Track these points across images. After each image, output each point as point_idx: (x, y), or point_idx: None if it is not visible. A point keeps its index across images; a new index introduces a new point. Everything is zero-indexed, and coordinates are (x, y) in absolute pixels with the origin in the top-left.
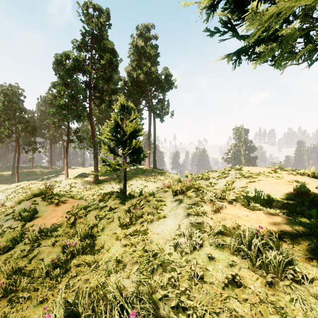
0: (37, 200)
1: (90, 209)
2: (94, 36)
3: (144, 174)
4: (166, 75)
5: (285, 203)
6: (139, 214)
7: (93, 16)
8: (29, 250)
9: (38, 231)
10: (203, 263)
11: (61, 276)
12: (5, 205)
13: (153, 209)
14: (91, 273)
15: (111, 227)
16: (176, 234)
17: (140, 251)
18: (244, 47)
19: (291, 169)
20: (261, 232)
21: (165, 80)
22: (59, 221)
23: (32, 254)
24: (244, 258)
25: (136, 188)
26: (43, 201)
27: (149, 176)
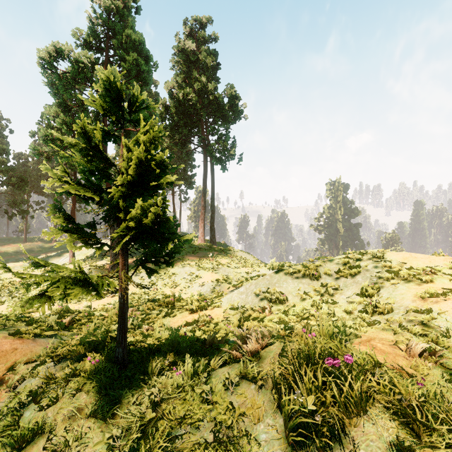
0: None
1: None
2: (110, 23)
3: (195, 254)
4: (230, 97)
5: None
6: None
7: None
8: None
9: None
10: None
11: None
12: None
13: None
14: None
15: None
16: None
17: None
18: None
19: None
20: None
21: (229, 106)
22: None
23: None
24: None
25: (181, 279)
26: None
27: (203, 258)
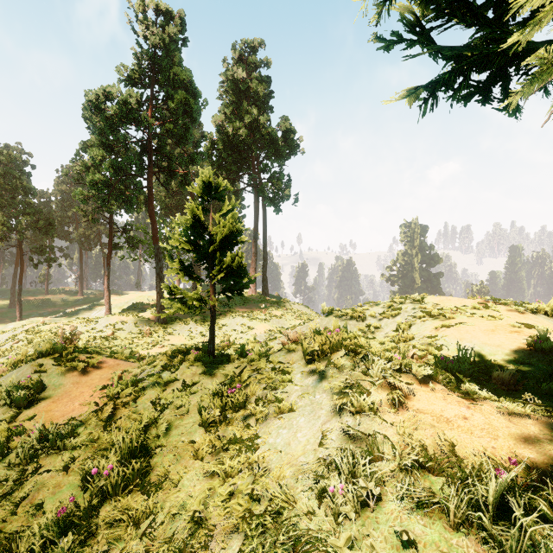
0: (44, 364)
1: (145, 386)
2: (156, 59)
3: (246, 306)
4: (285, 131)
5: (515, 371)
6: (240, 401)
7: (155, 24)
8: (16, 481)
9: (37, 438)
10: (390, 552)
11: (75, 551)
12: None
13: (267, 390)
14: (139, 548)
15: (185, 427)
16: (319, 459)
17: (245, 496)
18: (446, 74)
19: (514, 302)
20: (519, 480)
21: (284, 140)
22: (85, 407)
23: (20, 492)
24: (484, 540)
25: (232, 331)
26: (57, 366)
27: (255, 310)
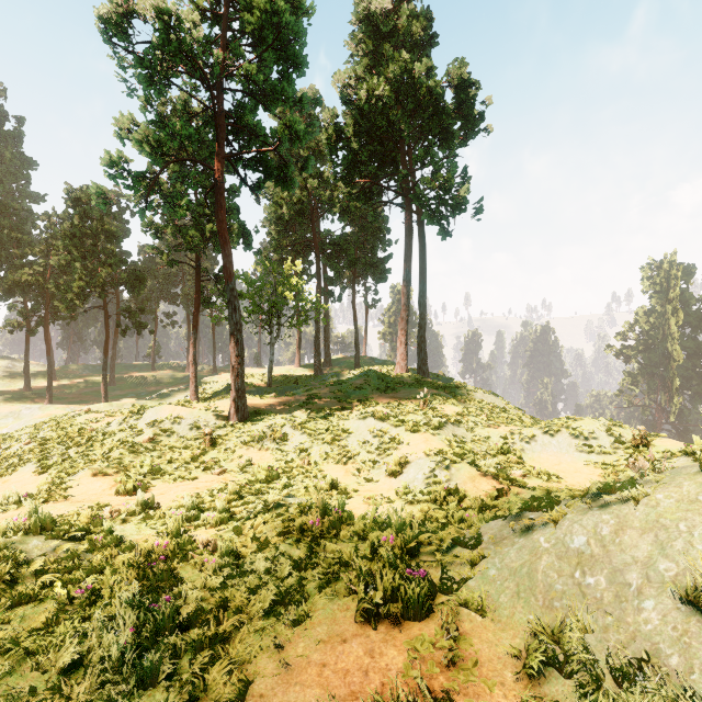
0: None
1: None
2: None
3: (390, 393)
4: (459, 85)
5: None
6: None
7: None
8: None
9: None
10: None
11: None
12: None
13: None
14: None
15: None
16: None
17: None
18: None
19: None
20: None
21: (456, 107)
22: None
23: None
24: None
25: (359, 444)
26: None
27: (406, 401)
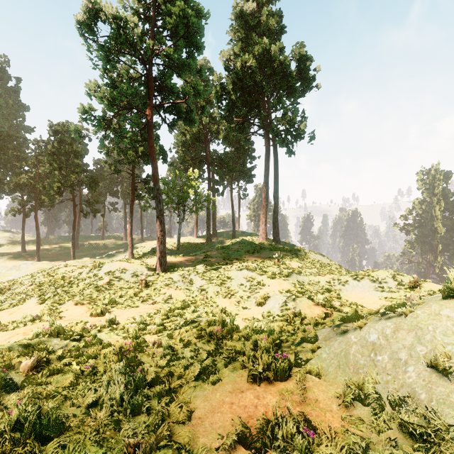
0: None
1: None
2: None
3: (256, 254)
4: (300, 59)
5: None
6: None
7: None
8: None
9: None
10: None
11: None
12: (0, 308)
13: None
14: None
15: None
16: None
17: None
18: None
19: None
20: None
21: (298, 73)
22: None
23: None
24: None
25: (238, 286)
26: None
27: (266, 259)
